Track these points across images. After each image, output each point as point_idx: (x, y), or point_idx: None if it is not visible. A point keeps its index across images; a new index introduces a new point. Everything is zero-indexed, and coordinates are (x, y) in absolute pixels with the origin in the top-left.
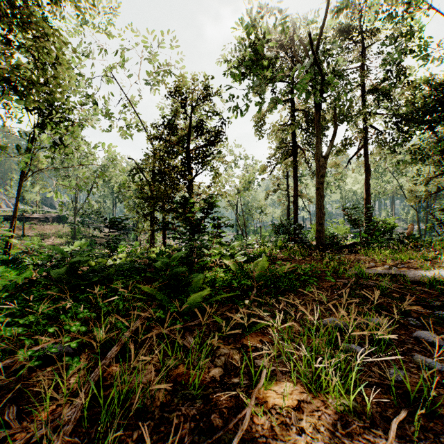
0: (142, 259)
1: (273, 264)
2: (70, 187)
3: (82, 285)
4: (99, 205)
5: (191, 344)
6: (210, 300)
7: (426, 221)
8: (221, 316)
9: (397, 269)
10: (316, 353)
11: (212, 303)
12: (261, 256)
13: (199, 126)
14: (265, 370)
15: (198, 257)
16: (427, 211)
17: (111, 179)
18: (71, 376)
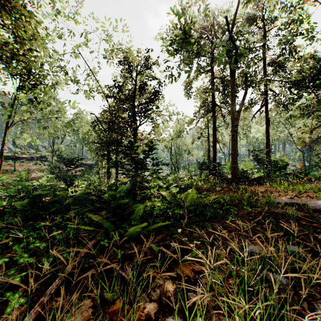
0: (95, 191)
1: (199, 194)
2: (43, 134)
3: (43, 214)
4: (70, 148)
5: (129, 275)
6: (148, 227)
7: (309, 160)
8: (157, 244)
9: (298, 198)
10: (244, 285)
11: (150, 230)
12: (189, 187)
13: (142, 87)
14: (200, 318)
15: (140, 189)
16: (313, 152)
17: (79, 129)
18: (10, 313)
